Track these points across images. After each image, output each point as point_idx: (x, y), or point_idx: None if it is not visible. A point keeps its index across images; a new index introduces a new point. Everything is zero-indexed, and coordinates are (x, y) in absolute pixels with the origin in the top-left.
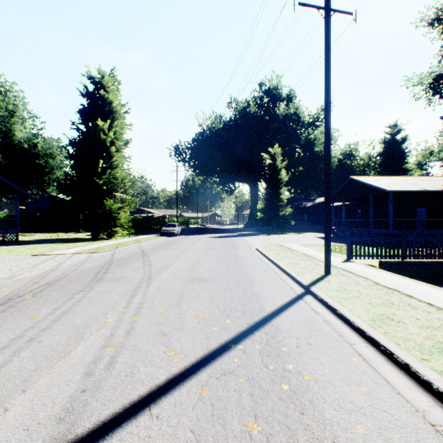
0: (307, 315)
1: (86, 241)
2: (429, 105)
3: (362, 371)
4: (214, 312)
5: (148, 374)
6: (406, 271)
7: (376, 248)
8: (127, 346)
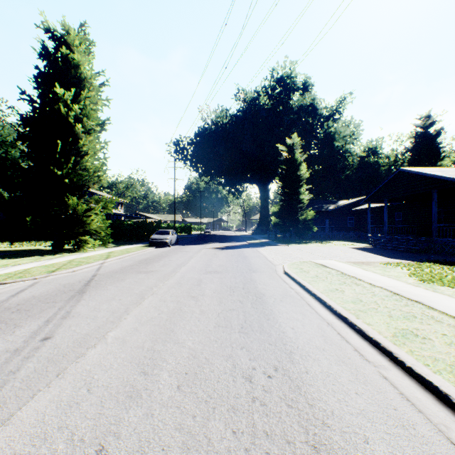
0: None
1: (35, 256)
2: None
3: None
4: None
5: None
6: None
7: None
8: None
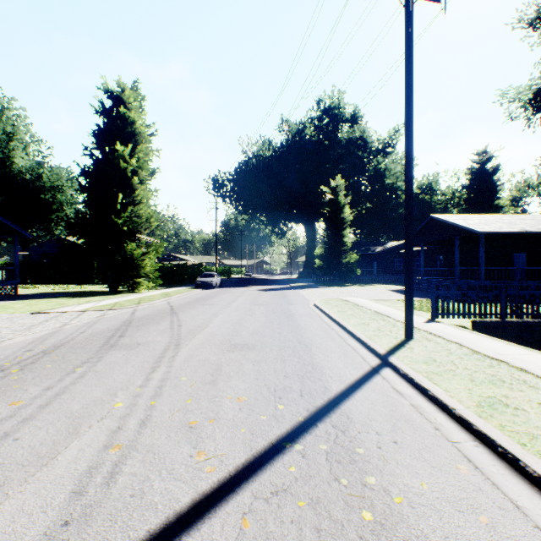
0: (388, 397)
1: (102, 295)
2: (528, 126)
3: (476, 487)
4: (261, 393)
5: (165, 493)
6: (507, 334)
7: (468, 305)
8: (138, 446)
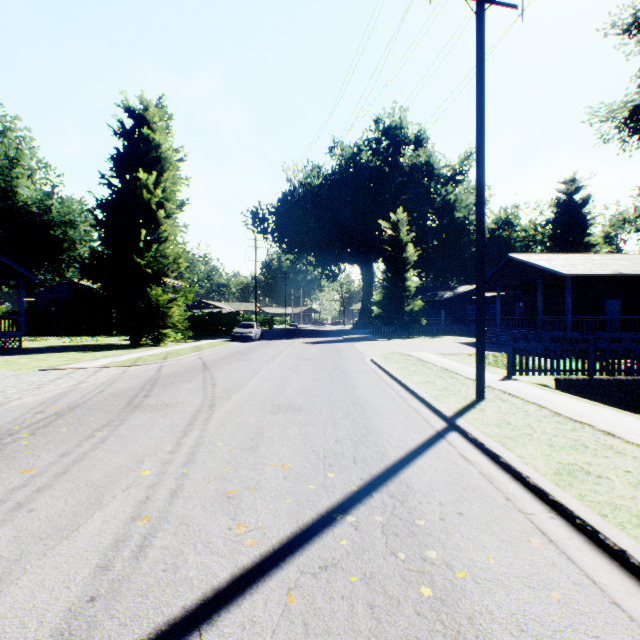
0: (454, 464)
1: (122, 349)
2: (624, 150)
3: (550, 562)
4: (309, 460)
5: (201, 567)
6: (596, 394)
7: (550, 360)
8: (169, 518)
